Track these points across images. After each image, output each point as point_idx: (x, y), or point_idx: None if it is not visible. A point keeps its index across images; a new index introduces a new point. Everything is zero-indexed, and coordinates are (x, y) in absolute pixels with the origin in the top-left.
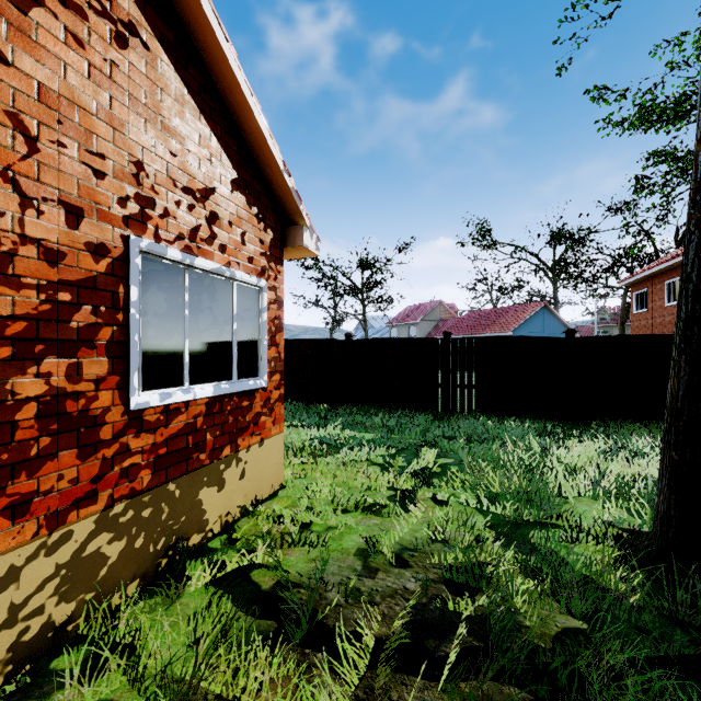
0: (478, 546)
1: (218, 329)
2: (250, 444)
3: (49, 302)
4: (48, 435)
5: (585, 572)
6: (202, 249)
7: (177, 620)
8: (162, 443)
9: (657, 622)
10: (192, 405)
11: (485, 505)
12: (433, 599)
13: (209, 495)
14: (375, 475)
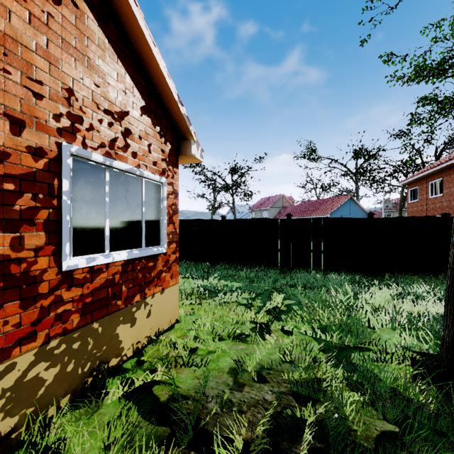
0: (316, 367)
1: (131, 211)
2: (154, 292)
3: None
4: None
5: (392, 385)
6: (118, 154)
7: (95, 429)
8: (88, 294)
9: (450, 426)
10: (111, 266)
11: (318, 334)
12: (285, 408)
13: (124, 330)
14: (241, 313)
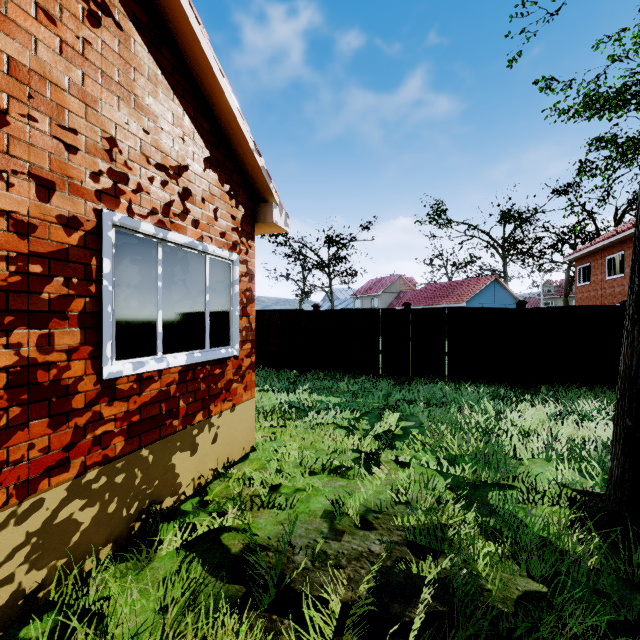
0: (440, 509)
1: (191, 300)
2: (222, 409)
3: (19, 274)
4: (18, 405)
5: (542, 533)
6: (175, 223)
7: (147, 587)
8: (135, 410)
9: (615, 585)
10: (165, 374)
11: (445, 467)
12: (397, 562)
13: (182, 459)
14: (340, 438)
